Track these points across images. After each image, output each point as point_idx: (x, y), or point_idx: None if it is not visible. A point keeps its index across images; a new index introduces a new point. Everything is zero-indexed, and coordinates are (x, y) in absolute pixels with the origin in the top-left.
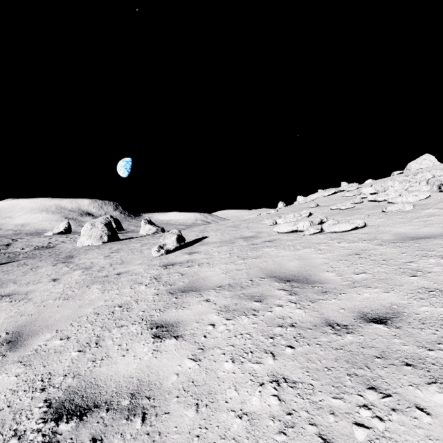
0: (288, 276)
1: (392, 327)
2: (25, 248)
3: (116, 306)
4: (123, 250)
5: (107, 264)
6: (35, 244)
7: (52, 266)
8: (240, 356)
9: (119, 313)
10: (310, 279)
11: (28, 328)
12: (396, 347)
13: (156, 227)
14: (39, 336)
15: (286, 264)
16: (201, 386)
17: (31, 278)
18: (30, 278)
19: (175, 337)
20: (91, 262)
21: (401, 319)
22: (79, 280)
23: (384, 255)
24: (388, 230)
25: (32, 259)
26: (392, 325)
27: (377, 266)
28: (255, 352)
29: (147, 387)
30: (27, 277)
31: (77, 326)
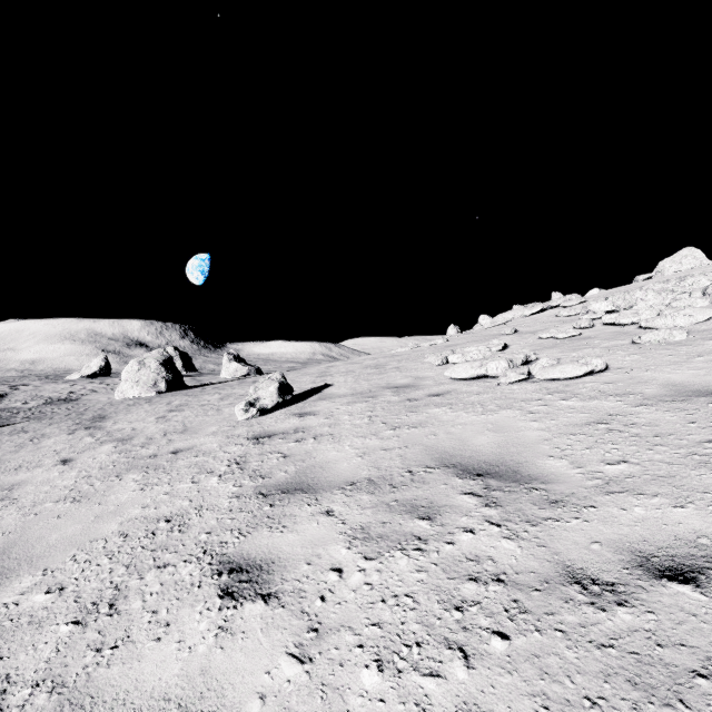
0: (479, 465)
1: None
2: (29, 401)
3: (161, 520)
4: (189, 406)
5: (159, 432)
6: (47, 395)
7: (67, 434)
8: (395, 655)
9: (164, 536)
10: (521, 474)
11: None
12: None
13: (248, 366)
14: (10, 581)
15: (473, 440)
16: None
17: (27, 457)
18: (26, 457)
19: (263, 597)
20: (132, 429)
21: None
22: (106, 463)
23: (655, 426)
24: (651, 378)
25: (36, 422)
26: None
27: (647, 449)
28: (425, 645)
29: None
30: (20, 456)
31: (83, 561)
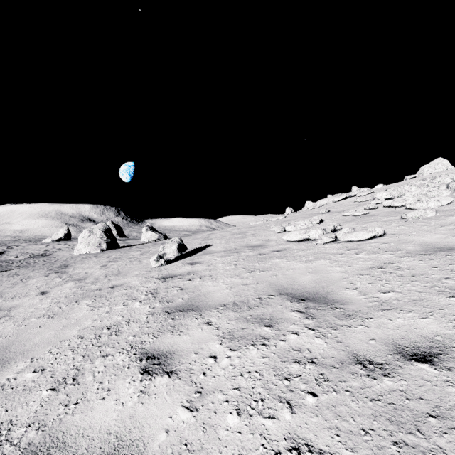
0: (303, 294)
1: (442, 369)
2: (19, 256)
3: (104, 328)
4: (121, 259)
5: (102, 274)
6: (31, 252)
7: (44, 276)
8: (248, 406)
9: (106, 338)
10: (328, 299)
11: (0, 354)
12: (453, 399)
13: (158, 234)
14: (10, 365)
15: (299, 279)
16: (196, 452)
17: (19, 291)
18: (18, 291)
19: (168, 373)
20: (85, 273)
21: (450, 357)
22: (69, 294)
23: (412, 269)
24: (412, 240)
25: (24, 269)
26: (441, 366)
27: (406, 283)
28: (266, 400)
29: (127, 451)
30: (14, 290)
31: (56, 353)
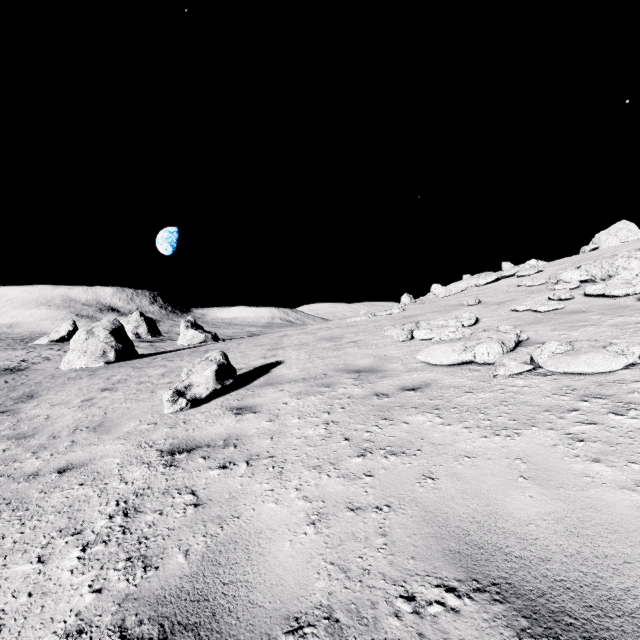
0: (558, 600)
1: None
2: None
3: None
4: (126, 384)
5: (71, 425)
6: None
7: None
8: None
9: None
10: None
11: None
12: None
13: (205, 333)
14: None
15: (507, 504)
16: None
17: None
18: None
19: None
20: (46, 417)
21: None
22: None
23: None
24: None
25: None
26: None
27: None
28: None
29: None
30: None
31: None
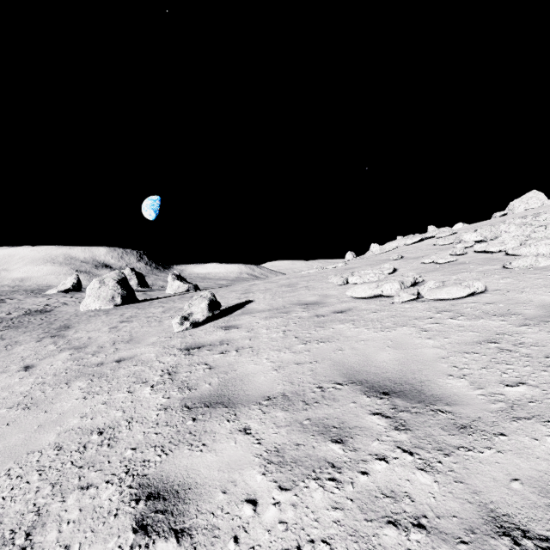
0: (384, 382)
1: None
2: (12, 312)
3: (94, 432)
4: (137, 318)
5: (109, 341)
6: (27, 307)
7: (35, 342)
8: None
9: (93, 451)
10: (425, 393)
11: None
12: None
13: (188, 284)
14: None
15: (376, 357)
16: None
17: None
18: None
19: (176, 534)
20: (88, 337)
21: None
22: (60, 370)
23: (543, 346)
24: (527, 299)
25: (13, 330)
26: None
27: (541, 370)
28: None
29: None
30: None
31: (15, 477)
